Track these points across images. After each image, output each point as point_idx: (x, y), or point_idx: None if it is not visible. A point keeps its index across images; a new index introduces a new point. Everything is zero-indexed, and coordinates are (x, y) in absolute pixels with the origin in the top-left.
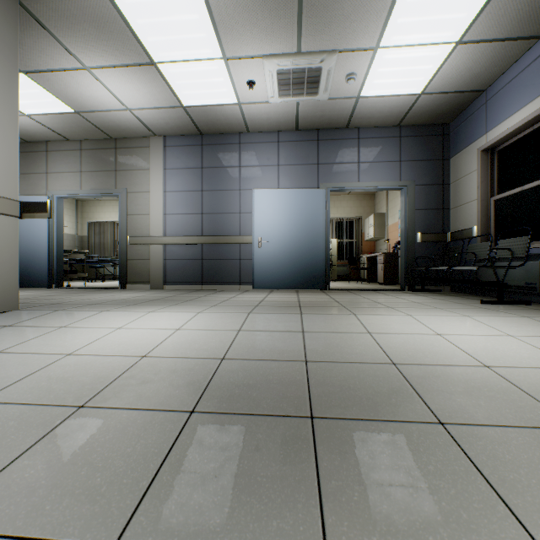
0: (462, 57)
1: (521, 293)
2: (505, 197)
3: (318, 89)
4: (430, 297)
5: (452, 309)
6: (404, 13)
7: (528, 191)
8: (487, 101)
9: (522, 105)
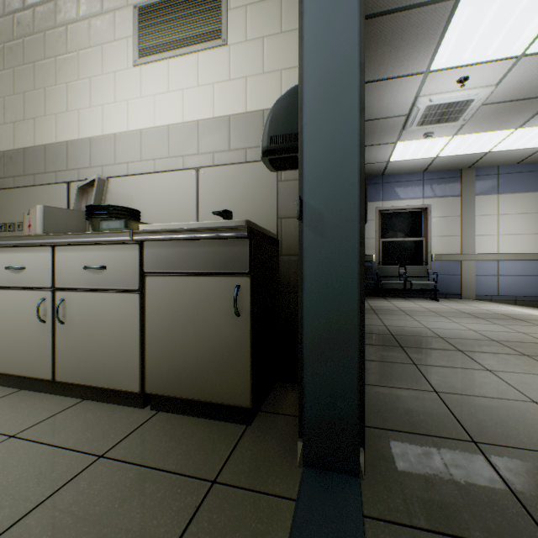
0: (421, 162)
1: (409, 293)
2: (391, 241)
3: (427, 125)
4: (401, 301)
5: (473, 305)
6: (478, 137)
7: (407, 242)
8: (383, 183)
9: (410, 198)
